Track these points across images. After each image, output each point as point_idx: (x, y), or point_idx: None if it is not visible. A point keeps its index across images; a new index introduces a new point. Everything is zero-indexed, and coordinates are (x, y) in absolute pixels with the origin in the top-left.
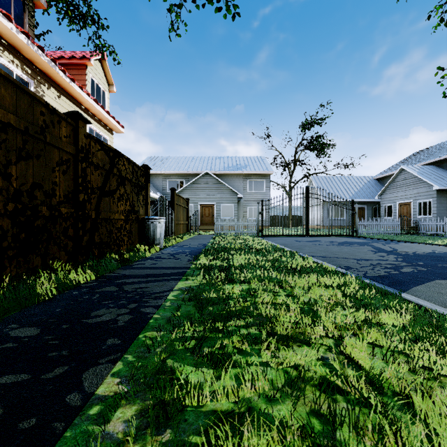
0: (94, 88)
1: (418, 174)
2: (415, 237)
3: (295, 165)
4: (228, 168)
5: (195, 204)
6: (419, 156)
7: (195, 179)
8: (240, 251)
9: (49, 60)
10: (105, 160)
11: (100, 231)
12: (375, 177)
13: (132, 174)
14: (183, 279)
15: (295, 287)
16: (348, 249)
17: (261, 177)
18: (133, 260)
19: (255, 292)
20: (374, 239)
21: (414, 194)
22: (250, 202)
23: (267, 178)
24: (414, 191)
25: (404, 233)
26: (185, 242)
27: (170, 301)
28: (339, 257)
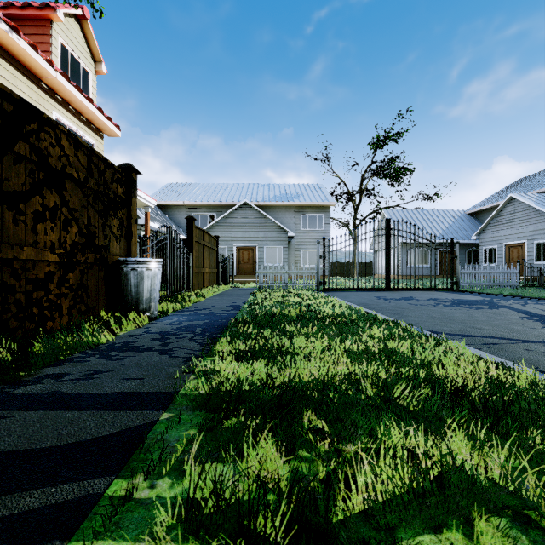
0: (67, 60)
1: (536, 205)
2: None
3: (361, 196)
4: (275, 198)
5: (230, 246)
6: (528, 183)
7: (230, 212)
8: (303, 326)
9: None
10: None
11: None
12: (468, 211)
13: (87, 173)
14: (96, 516)
15: None
16: (482, 315)
17: (319, 209)
18: (49, 359)
19: None
20: (487, 294)
21: (529, 232)
22: (304, 244)
23: (326, 211)
24: (529, 228)
25: (523, 286)
26: (207, 301)
27: None
28: (496, 336)
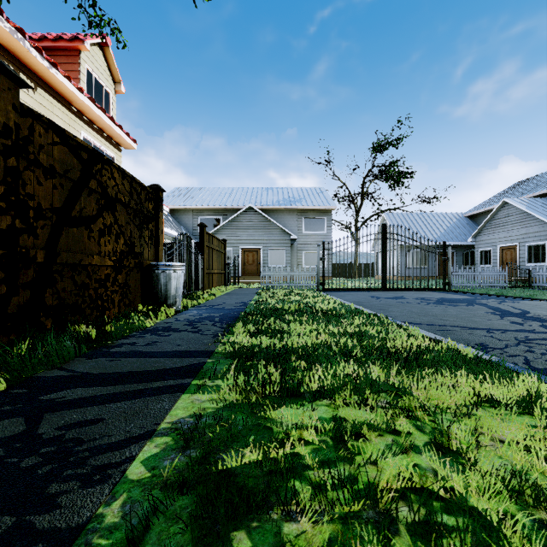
0: (92, 84)
1: (528, 209)
2: (534, 292)
3: (362, 199)
4: (278, 202)
5: (236, 249)
6: (524, 187)
7: (236, 216)
8: (299, 316)
9: (13, 29)
10: (72, 163)
11: (58, 286)
12: (466, 213)
13: (129, 196)
14: (191, 388)
15: (434, 412)
16: (455, 311)
17: (321, 213)
18: (118, 335)
19: (360, 446)
20: (475, 294)
21: (521, 235)
22: (306, 246)
23: (328, 215)
24: (521, 231)
25: (512, 286)
26: (218, 299)
27: (125, 493)
28: (454, 325)
